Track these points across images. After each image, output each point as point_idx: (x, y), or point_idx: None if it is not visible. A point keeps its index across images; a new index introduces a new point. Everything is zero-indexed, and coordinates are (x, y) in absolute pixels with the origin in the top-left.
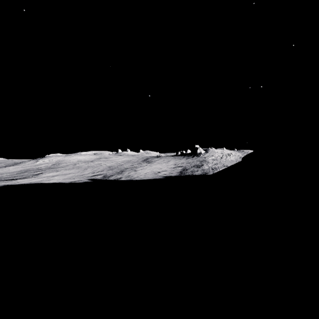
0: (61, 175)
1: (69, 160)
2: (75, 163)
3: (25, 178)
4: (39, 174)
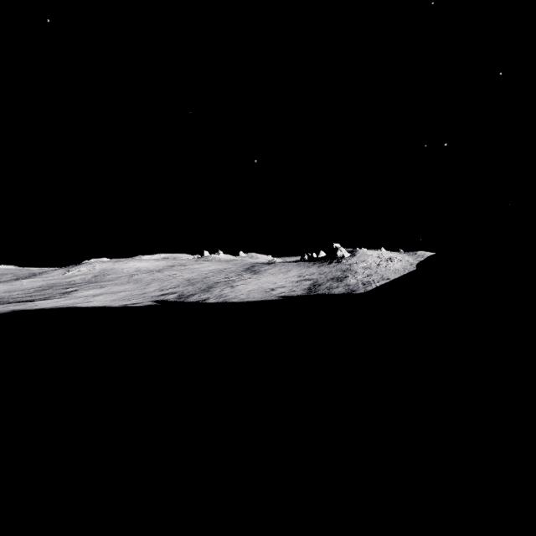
0: (108, 293)
1: (121, 269)
2: (131, 273)
3: (48, 299)
4: (71, 292)
